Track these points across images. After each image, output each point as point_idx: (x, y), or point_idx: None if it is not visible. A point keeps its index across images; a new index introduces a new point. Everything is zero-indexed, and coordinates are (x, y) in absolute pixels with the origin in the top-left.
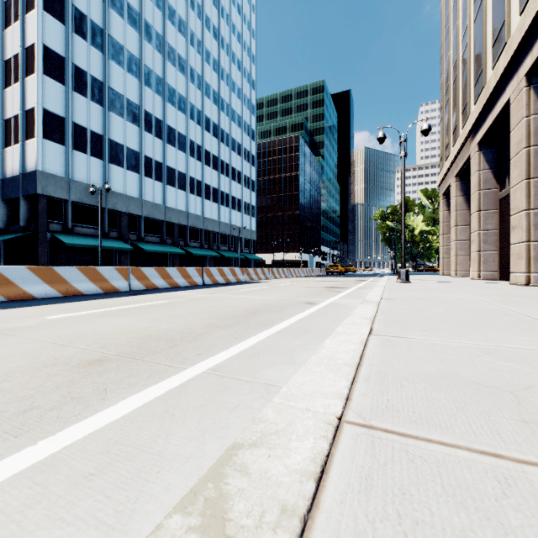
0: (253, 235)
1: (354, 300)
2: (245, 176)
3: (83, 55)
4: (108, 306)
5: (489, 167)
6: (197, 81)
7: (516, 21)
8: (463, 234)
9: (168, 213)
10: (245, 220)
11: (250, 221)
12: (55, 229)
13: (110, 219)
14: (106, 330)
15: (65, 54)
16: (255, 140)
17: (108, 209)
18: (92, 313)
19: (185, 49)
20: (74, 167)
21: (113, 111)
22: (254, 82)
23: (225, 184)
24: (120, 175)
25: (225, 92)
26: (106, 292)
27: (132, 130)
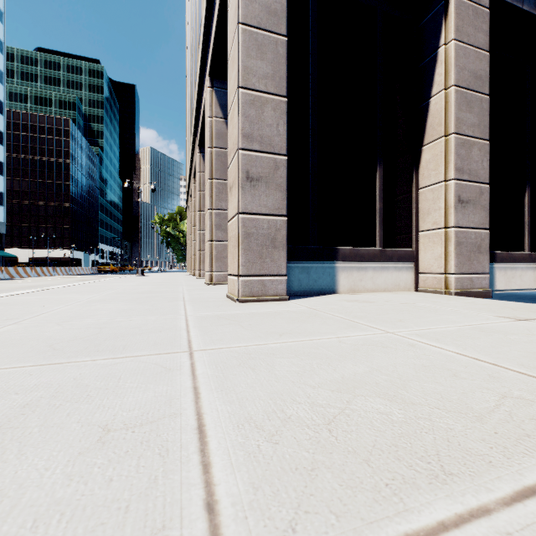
0: (1, 227)
1: None
2: None
3: None
4: None
5: None
6: None
7: None
8: None
9: None
10: None
11: None
12: None
13: None
14: None
15: None
16: (3, 114)
17: None
18: None
19: None
20: None
21: None
22: (2, 44)
23: None
24: None
25: None
26: None
27: None
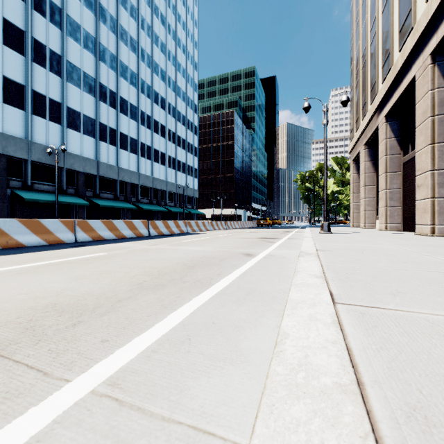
0: (196, 193)
1: (289, 251)
2: (188, 144)
3: (42, 30)
4: (39, 260)
5: (394, 136)
6: (147, 61)
7: (422, 8)
8: (371, 192)
9: (121, 174)
10: (188, 181)
11: (193, 181)
12: (15, 185)
13: (68, 178)
14: (5, 296)
15: (24, 28)
16: (197, 113)
17: (66, 169)
18: (13, 269)
19: (136, 32)
20: (33, 130)
21: (70, 82)
22: (196, 64)
23: (172, 149)
24: (77, 139)
25: (172, 71)
26: (50, 243)
27: (88, 100)
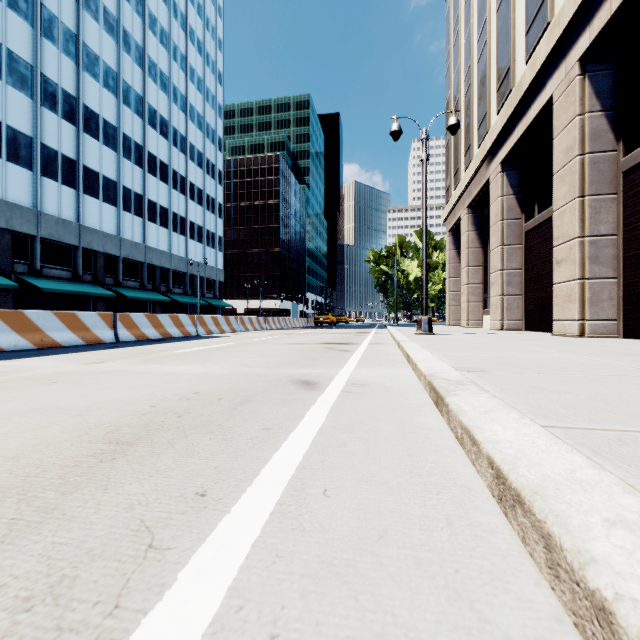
0: (220, 275)
1: (390, 370)
2: (208, 197)
3: None
4: None
5: (513, 192)
6: (136, 53)
7: None
8: (476, 276)
9: (86, 236)
10: (208, 255)
11: (216, 256)
12: None
13: None
14: None
15: None
16: (222, 151)
17: None
18: None
19: (115, 1)
20: None
21: None
22: (221, 75)
23: (180, 203)
24: None
25: (180, 78)
26: None
27: (18, 101)
